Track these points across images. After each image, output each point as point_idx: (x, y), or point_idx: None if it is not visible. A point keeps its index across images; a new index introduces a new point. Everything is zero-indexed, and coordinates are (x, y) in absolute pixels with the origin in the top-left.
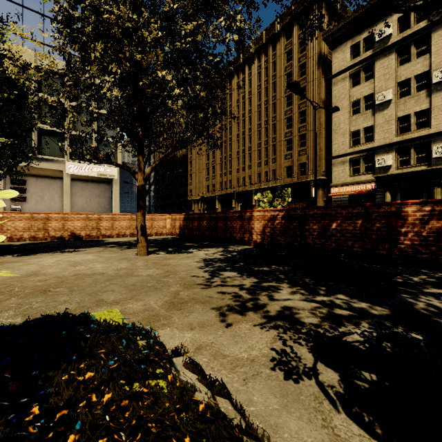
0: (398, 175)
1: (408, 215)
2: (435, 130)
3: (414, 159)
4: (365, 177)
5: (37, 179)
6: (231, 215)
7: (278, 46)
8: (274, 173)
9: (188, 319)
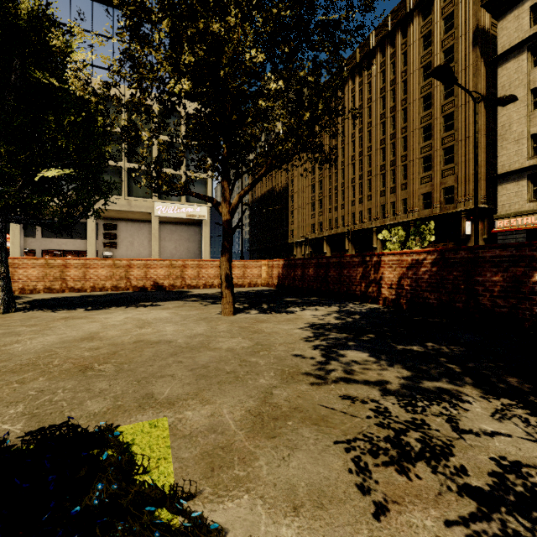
0: None
1: None
2: None
3: None
4: None
5: (127, 224)
6: (349, 260)
7: (411, 30)
8: (404, 203)
9: (287, 470)
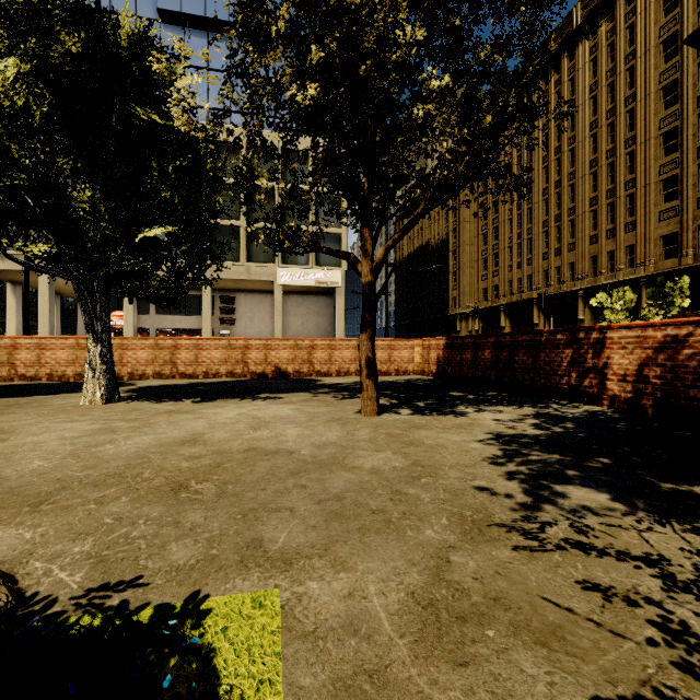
0: None
1: None
2: None
3: None
4: None
5: (246, 296)
6: (548, 337)
7: None
8: (630, 252)
9: None
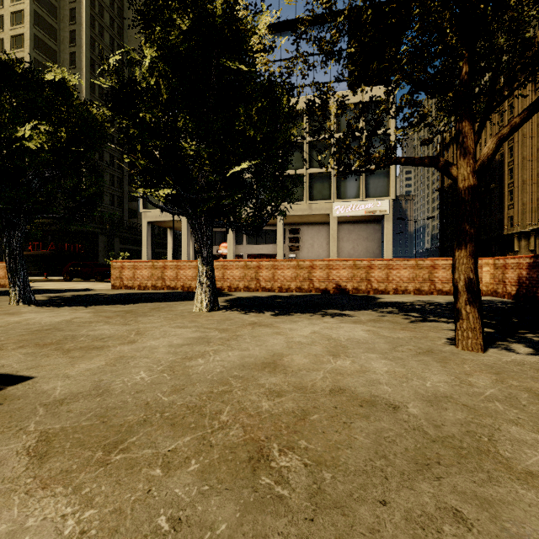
0: None
1: None
2: None
3: None
4: None
5: (308, 227)
6: None
7: None
8: None
9: None
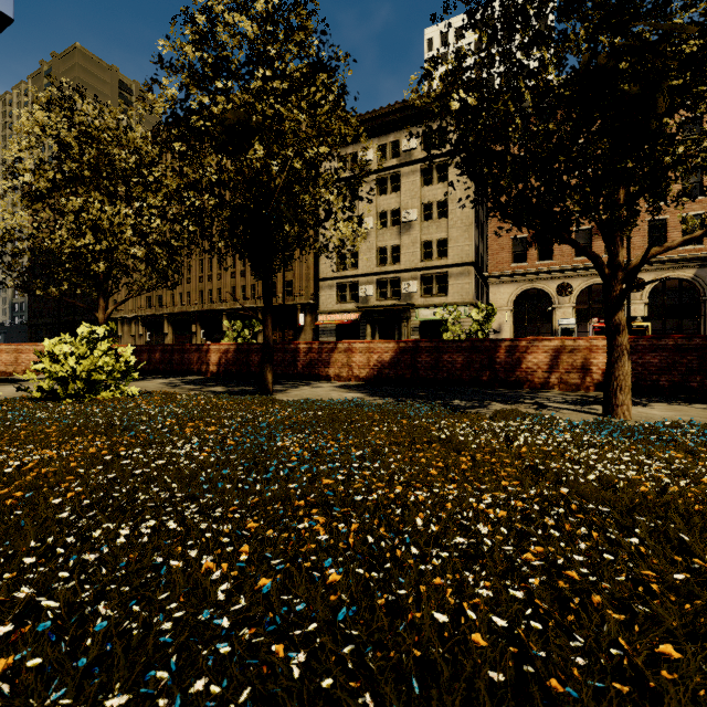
0: (376, 307)
1: (301, 350)
2: (404, 267)
3: (389, 292)
4: (351, 306)
5: None
6: (189, 347)
7: None
8: (254, 289)
9: None
